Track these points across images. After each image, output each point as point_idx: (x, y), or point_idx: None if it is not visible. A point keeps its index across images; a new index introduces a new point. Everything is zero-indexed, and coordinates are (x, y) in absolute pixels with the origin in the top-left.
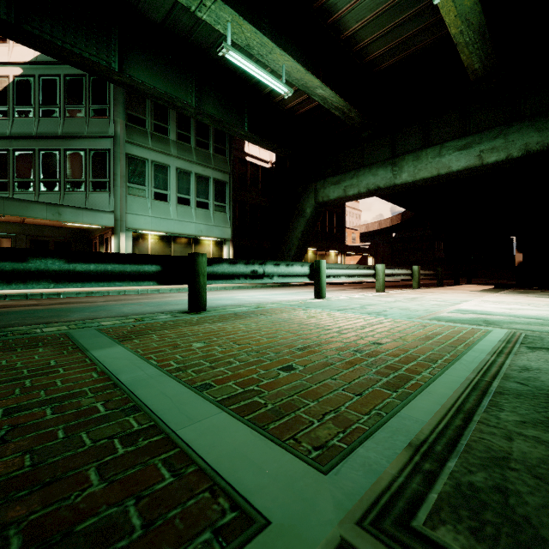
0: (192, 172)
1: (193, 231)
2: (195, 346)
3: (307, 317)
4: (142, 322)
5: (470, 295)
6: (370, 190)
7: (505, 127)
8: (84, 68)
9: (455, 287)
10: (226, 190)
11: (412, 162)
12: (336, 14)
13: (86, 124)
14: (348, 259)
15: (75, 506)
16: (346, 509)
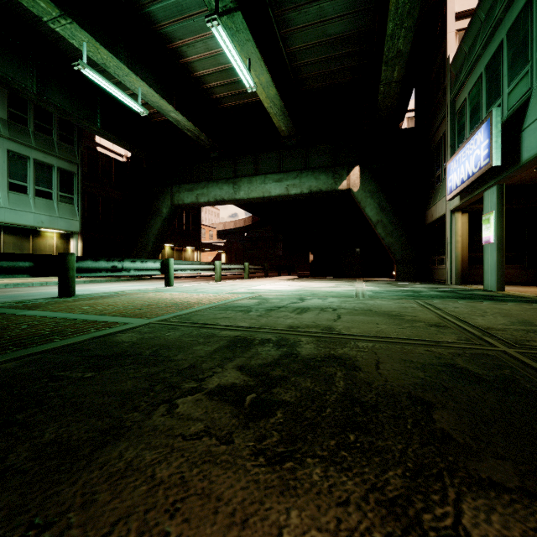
0: (30, 158)
1: (31, 221)
2: (84, 308)
3: (155, 295)
4: (26, 303)
5: (272, 282)
6: (217, 200)
7: (300, 172)
8: None
9: (274, 278)
10: (73, 180)
11: (247, 184)
12: (187, 58)
13: None
14: (206, 254)
15: (80, 327)
16: (152, 321)
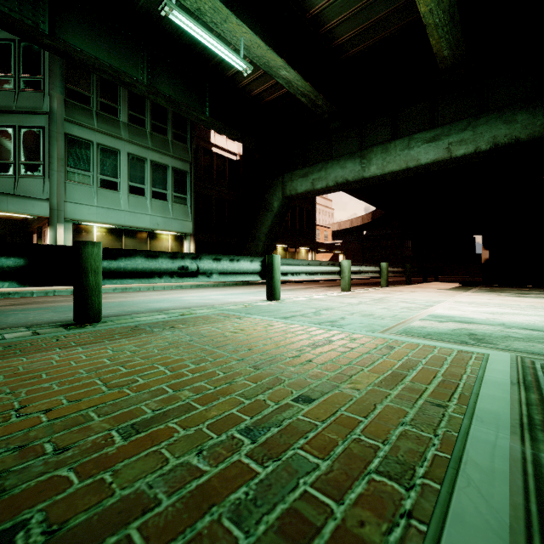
0: (147, 159)
1: (148, 224)
2: None
3: (231, 332)
4: None
5: (441, 294)
6: (338, 183)
7: (474, 119)
8: (3, 25)
9: (423, 285)
10: (186, 180)
11: (380, 154)
12: None
13: (15, 97)
14: (320, 256)
15: None
16: None
